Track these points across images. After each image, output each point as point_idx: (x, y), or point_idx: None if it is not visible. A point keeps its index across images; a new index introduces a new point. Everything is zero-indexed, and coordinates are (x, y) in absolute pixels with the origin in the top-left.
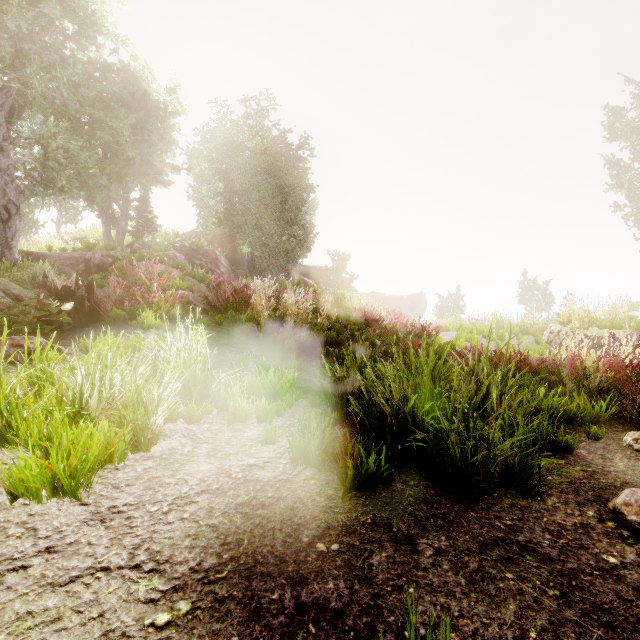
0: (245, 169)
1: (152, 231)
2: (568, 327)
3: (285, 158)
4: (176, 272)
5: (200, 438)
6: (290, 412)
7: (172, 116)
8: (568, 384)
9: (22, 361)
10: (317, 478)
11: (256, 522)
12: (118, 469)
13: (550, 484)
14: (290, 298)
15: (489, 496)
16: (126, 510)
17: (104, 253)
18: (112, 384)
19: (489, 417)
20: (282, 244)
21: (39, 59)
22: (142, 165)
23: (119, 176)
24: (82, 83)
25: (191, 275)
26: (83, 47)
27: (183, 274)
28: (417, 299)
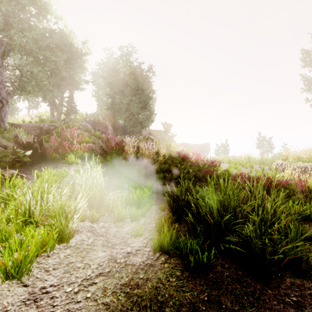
0: (121, 82)
1: (75, 113)
2: (286, 161)
3: (140, 76)
4: (86, 134)
5: (98, 232)
6: (148, 214)
7: (84, 55)
8: (296, 195)
9: (2, 183)
10: (169, 262)
11: (134, 300)
12: (49, 256)
13: (309, 266)
14: (145, 147)
15: (276, 276)
16: (51, 291)
17: (49, 124)
18: (48, 201)
19: (265, 220)
20: (139, 119)
21: (17, 26)
22: (70, 80)
23: (58, 85)
24: (40, 39)
25: (94, 135)
26: (40, 20)
27: (90, 135)
28: (205, 146)
